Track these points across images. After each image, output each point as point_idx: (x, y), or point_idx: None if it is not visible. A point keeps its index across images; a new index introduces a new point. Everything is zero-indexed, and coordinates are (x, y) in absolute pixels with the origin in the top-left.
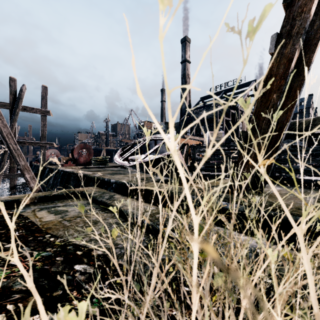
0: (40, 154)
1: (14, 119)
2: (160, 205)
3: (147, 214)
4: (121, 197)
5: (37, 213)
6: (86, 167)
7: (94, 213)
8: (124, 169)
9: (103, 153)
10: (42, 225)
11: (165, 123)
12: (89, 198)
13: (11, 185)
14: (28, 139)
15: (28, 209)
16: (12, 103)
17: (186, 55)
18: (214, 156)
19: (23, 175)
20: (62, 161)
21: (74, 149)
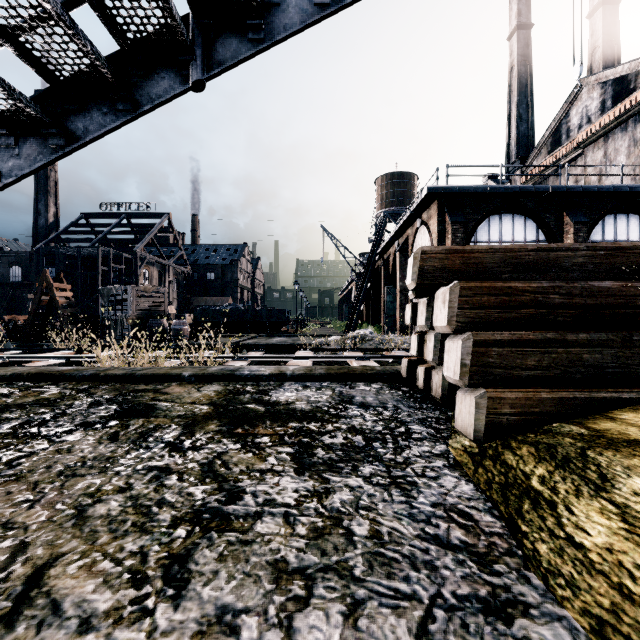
0: None
1: None
2: None
3: None
4: None
5: None
6: None
7: None
8: None
9: None
10: None
11: None
12: None
13: None
14: None
15: None
16: None
17: None
18: None
19: None
20: None
21: None
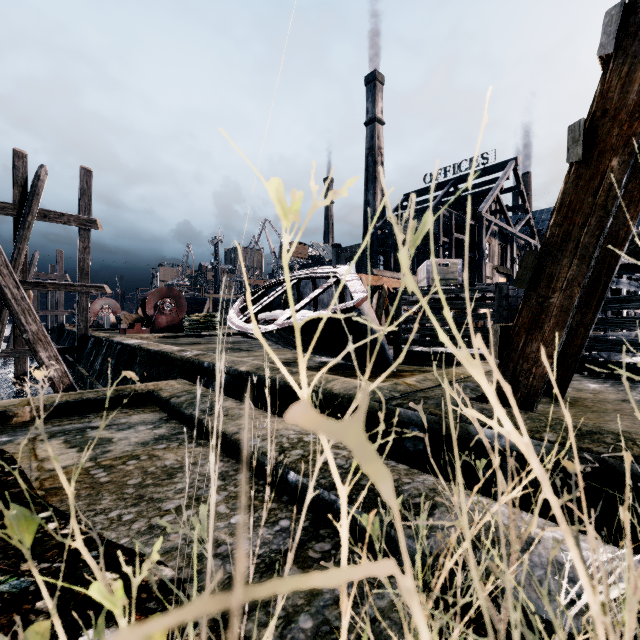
0: (78, 308)
1: (23, 237)
2: (344, 521)
3: (295, 454)
4: (236, 407)
5: (40, 447)
6: (171, 335)
7: (78, 542)
8: (248, 340)
9: (209, 307)
10: (41, 480)
11: (334, 245)
12: (64, 478)
13: (18, 372)
14: (56, 278)
15: (21, 436)
16: (18, 203)
17: (376, 108)
18: (433, 313)
19: (35, 354)
20: (123, 322)
21: (147, 299)
